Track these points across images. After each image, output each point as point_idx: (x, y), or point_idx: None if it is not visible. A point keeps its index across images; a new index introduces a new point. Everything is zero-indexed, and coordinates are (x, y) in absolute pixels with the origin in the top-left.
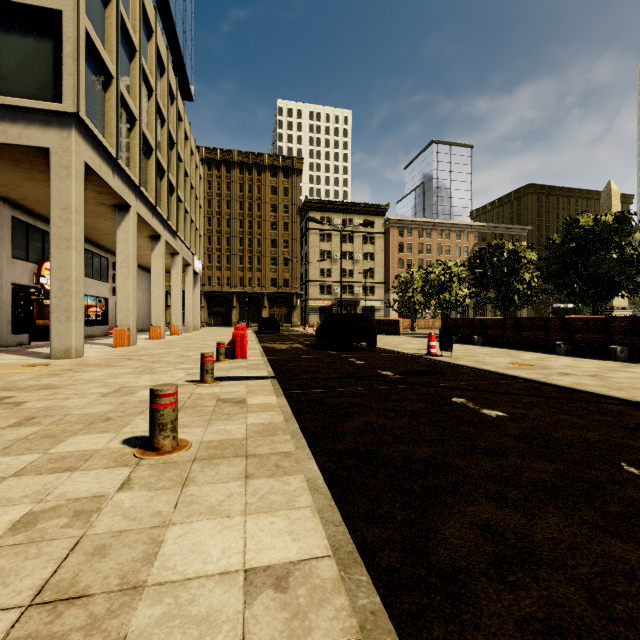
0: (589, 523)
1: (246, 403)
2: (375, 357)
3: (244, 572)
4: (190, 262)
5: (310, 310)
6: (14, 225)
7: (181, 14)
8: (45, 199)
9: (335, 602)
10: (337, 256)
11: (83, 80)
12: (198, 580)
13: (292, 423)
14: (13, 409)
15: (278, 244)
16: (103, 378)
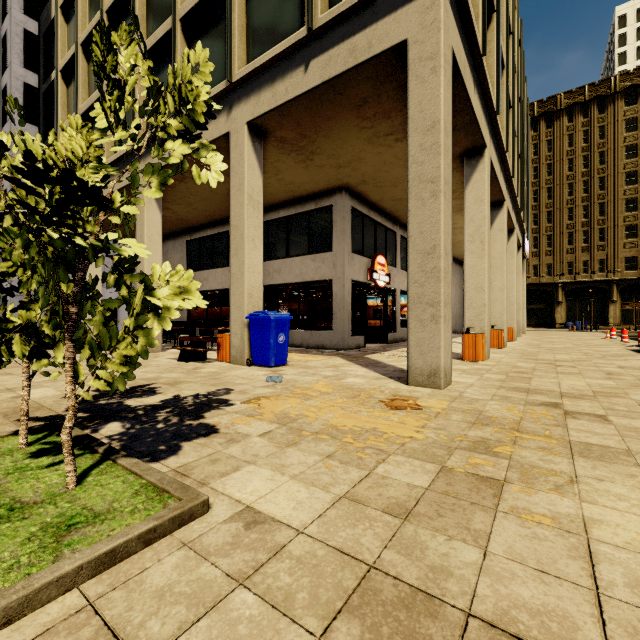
0: None
1: None
2: None
3: None
4: (520, 243)
5: None
6: (353, 217)
7: None
8: (381, 174)
9: None
10: None
11: None
12: None
13: None
14: None
15: (639, 204)
16: None
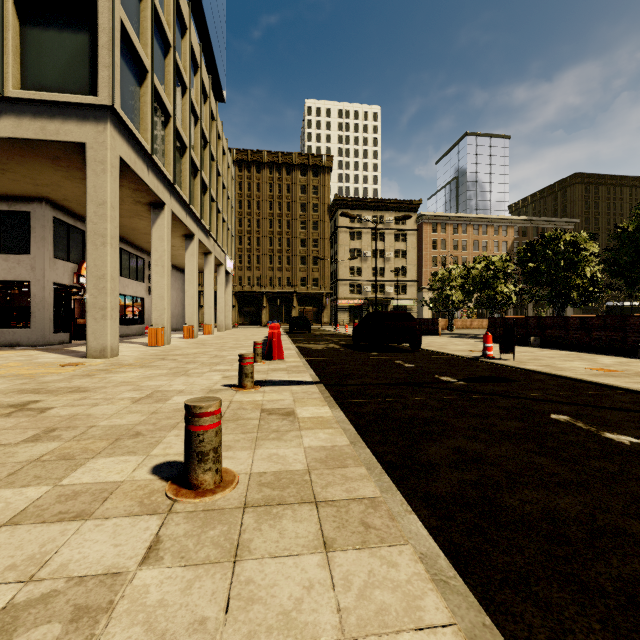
0: None
1: (296, 416)
2: (424, 359)
3: None
4: (222, 262)
5: (340, 310)
6: (56, 226)
7: (213, 15)
8: (84, 199)
9: None
10: (367, 254)
11: (118, 72)
12: None
13: (361, 447)
14: (35, 417)
15: (307, 243)
16: (136, 380)
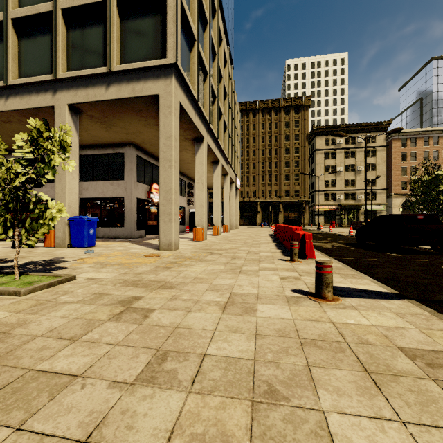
0: None
1: None
2: None
3: None
4: (234, 180)
5: (316, 213)
6: (137, 161)
7: (227, 8)
8: (154, 140)
9: None
10: (340, 169)
11: (179, 38)
12: None
13: None
14: (141, 325)
15: (290, 164)
16: (205, 276)
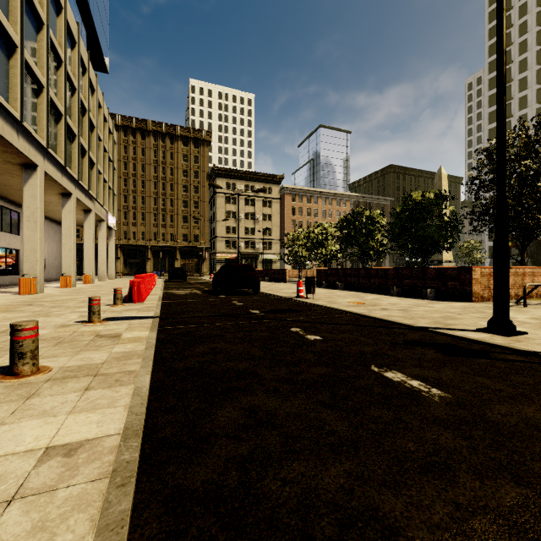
0: (320, 401)
1: (120, 337)
2: (255, 300)
3: (46, 449)
4: (103, 218)
5: (217, 262)
6: None
7: None
8: None
9: (105, 459)
10: (241, 216)
11: None
12: (5, 457)
13: (150, 350)
14: None
15: (189, 204)
16: None
